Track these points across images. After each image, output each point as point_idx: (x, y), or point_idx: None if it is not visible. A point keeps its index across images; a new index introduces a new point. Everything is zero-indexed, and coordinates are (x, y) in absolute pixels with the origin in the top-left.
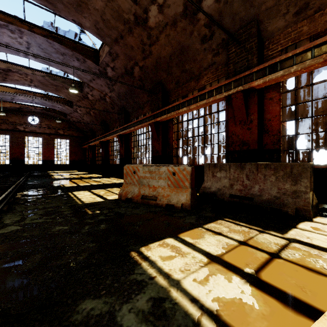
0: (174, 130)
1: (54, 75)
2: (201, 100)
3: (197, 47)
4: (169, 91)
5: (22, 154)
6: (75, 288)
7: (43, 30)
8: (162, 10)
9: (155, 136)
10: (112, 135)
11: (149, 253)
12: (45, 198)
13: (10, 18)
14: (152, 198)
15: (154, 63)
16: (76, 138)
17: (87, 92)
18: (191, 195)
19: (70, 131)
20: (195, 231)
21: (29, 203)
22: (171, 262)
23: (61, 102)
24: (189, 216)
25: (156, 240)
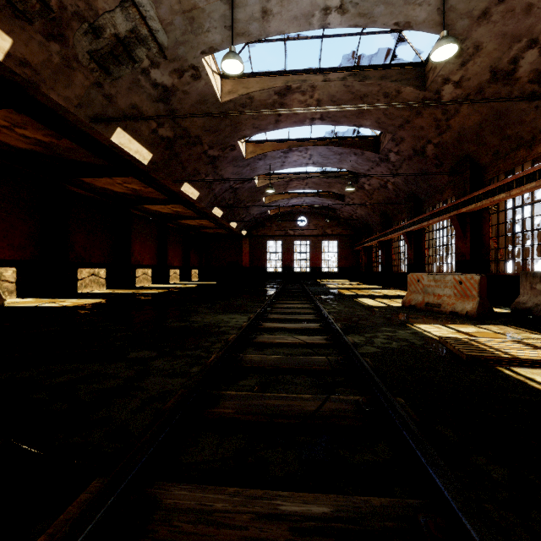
0: (492, 222)
1: (328, 173)
2: (528, 183)
3: (522, 107)
4: (483, 166)
5: (292, 260)
6: (378, 326)
7: (324, 140)
8: (459, 85)
9: (458, 233)
10: (395, 232)
11: (418, 326)
12: (337, 300)
13: (300, 141)
14: (436, 306)
15: (455, 136)
16: (347, 237)
17: (363, 182)
18: (479, 304)
19: (339, 229)
20: (463, 325)
21: (329, 302)
22: (430, 329)
23: (331, 198)
24: (469, 321)
25: (426, 324)
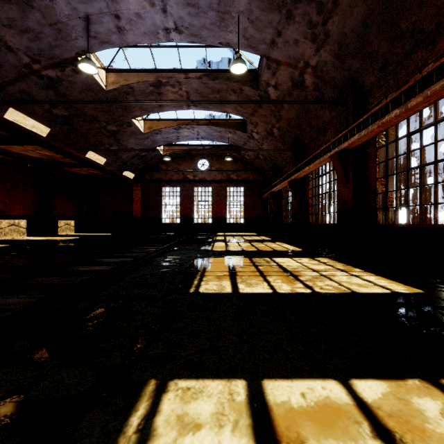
0: None
1: (214, 72)
2: None
3: None
4: None
5: (191, 209)
6: None
7: None
8: None
9: None
10: (316, 159)
11: None
12: None
13: None
14: None
15: None
16: (254, 183)
17: (267, 82)
18: None
19: (245, 174)
20: None
21: None
22: None
23: (230, 127)
24: None
25: None
